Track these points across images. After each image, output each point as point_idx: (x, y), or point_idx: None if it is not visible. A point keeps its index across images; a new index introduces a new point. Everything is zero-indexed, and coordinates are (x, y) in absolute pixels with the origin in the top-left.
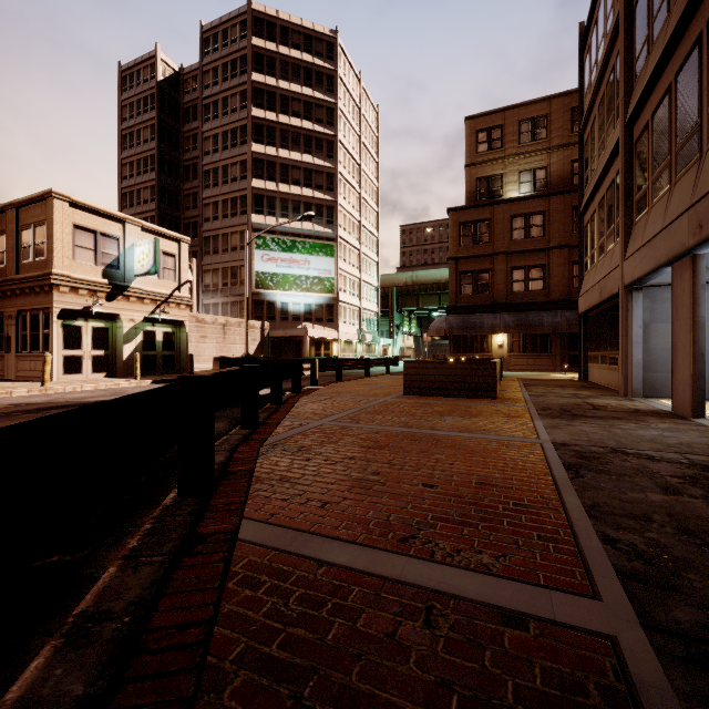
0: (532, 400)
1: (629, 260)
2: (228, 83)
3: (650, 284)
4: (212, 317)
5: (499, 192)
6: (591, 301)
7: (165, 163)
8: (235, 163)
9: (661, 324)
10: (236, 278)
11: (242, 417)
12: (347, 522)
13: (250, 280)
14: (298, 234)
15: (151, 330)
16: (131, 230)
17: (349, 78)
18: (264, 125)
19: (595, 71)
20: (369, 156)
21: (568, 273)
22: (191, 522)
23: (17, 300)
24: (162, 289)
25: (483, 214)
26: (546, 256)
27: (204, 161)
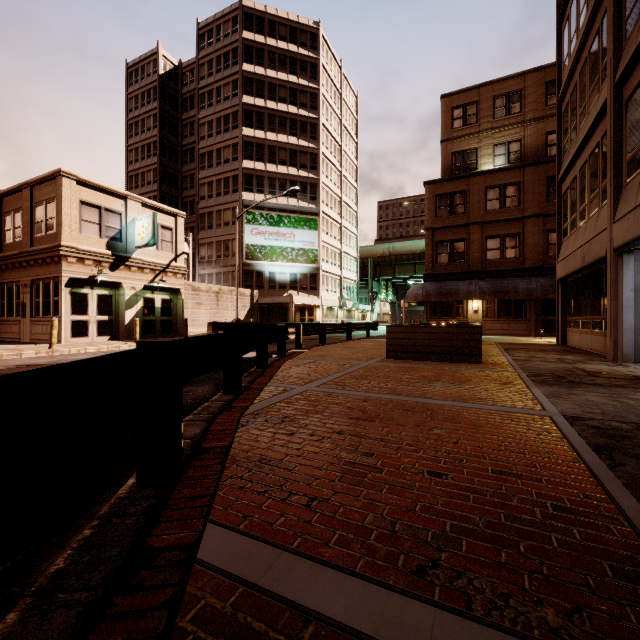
0: (518, 365)
1: (620, 222)
2: (221, 74)
3: None
4: (206, 285)
5: (473, 165)
6: (571, 267)
7: (166, 148)
8: (227, 146)
9: None
10: (228, 250)
11: (224, 382)
12: (340, 533)
13: (241, 252)
14: (284, 209)
15: (150, 297)
16: (132, 206)
17: (331, 65)
18: (253, 111)
19: (575, 39)
20: (349, 137)
21: (543, 241)
22: (142, 526)
23: (31, 270)
24: (160, 260)
25: (459, 186)
26: (521, 225)
27: (200, 145)
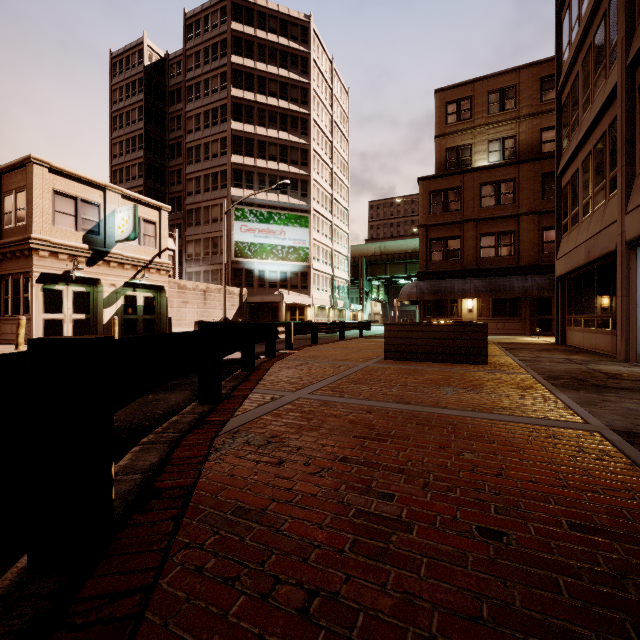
0: (528, 366)
1: (634, 213)
2: (209, 66)
3: None
4: (193, 283)
5: (468, 161)
6: (573, 263)
7: (152, 142)
8: (216, 140)
9: None
10: (217, 248)
11: (199, 390)
12: None
13: (230, 250)
14: (274, 206)
15: (132, 295)
16: (111, 198)
17: (322, 60)
18: (242, 104)
19: (577, 26)
20: (340, 135)
21: (538, 238)
22: None
23: None
24: (142, 255)
25: (453, 182)
26: (516, 222)
27: (187, 139)
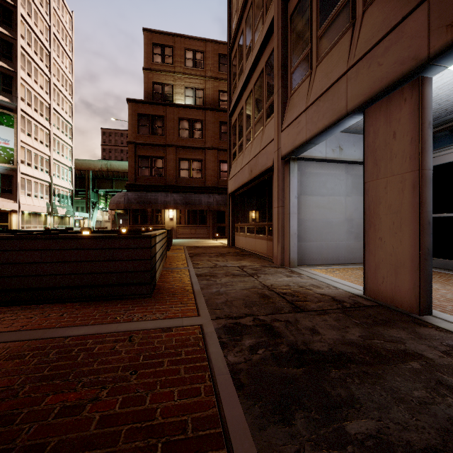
0: (203, 291)
1: (289, 128)
2: None
3: (303, 156)
4: None
5: (170, 98)
6: (240, 181)
7: None
8: None
9: (308, 196)
10: None
11: None
12: None
13: None
14: None
15: None
16: None
17: None
18: None
19: None
20: (62, 50)
21: (217, 168)
22: None
23: None
24: None
25: (158, 111)
26: (203, 153)
27: None
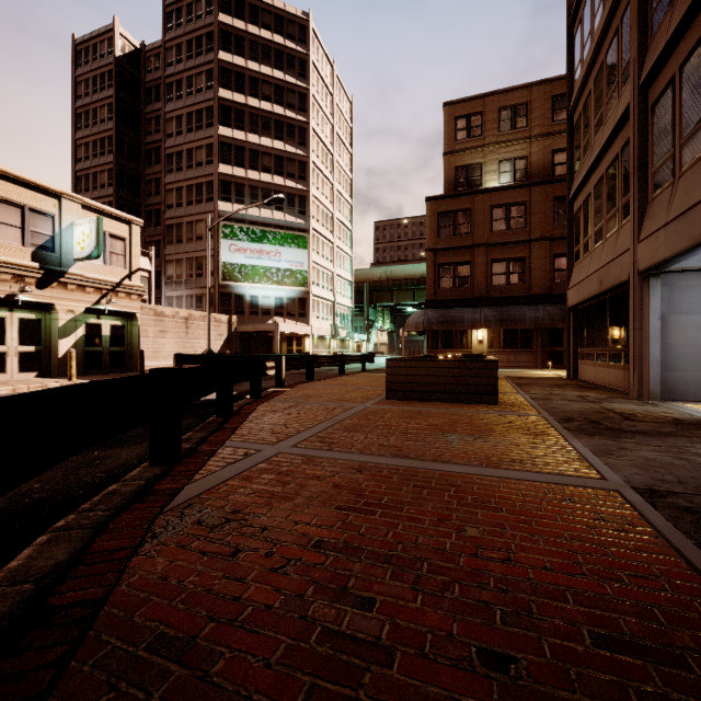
0: (540, 406)
1: (647, 241)
2: (193, 61)
3: (670, 269)
4: (172, 310)
5: (478, 181)
6: (585, 293)
7: (124, 145)
8: (200, 146)
9: (681, 315)
10: (201, 269)
11: (150, 447)
12: None
13: (217, 272)
14: (268, 224)
15: (95, 323)
16: (69, 208)
17: (322, 64)
18: (231, 107)
19: (589, 42)
20: (343, 147)
21: (550, 266)
22: None
23: None
24: (109, 277)
25: (462, 204)
26: (527, 248)
27: (167, 143)
